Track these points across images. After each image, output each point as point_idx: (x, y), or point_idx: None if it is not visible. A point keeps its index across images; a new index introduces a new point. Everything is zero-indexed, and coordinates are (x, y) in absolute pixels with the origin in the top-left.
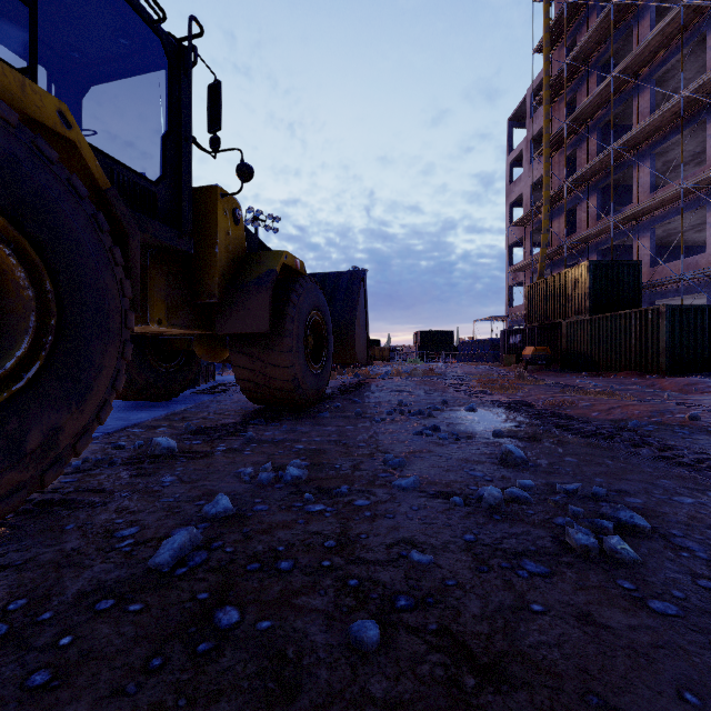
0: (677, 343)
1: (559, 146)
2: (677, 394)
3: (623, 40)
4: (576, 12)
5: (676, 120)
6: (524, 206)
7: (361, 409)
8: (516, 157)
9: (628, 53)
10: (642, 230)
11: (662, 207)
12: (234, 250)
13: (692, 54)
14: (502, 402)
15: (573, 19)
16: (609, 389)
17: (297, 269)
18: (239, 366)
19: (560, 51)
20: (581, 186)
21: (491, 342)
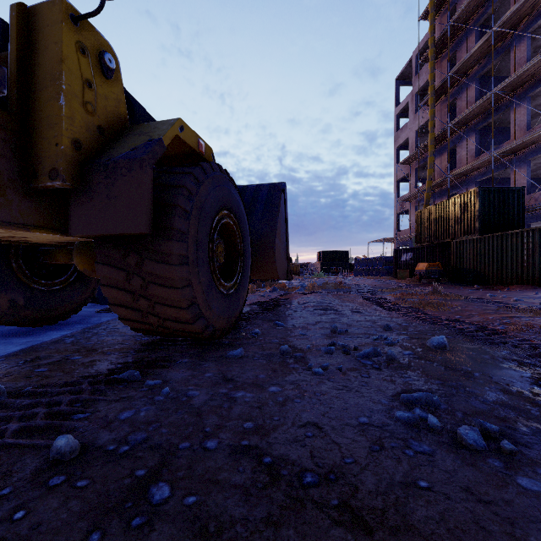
0: None
1: (441, 96)
2: None
3: (499, 3)
4: None
5: None
6: (410, 148)
7: (286, 339)
8: (402, 108)
9: (502, 16)
10: (518, 163)
11: (539, 141)
12: (103, 114)
13: None
14: (459, 328)
15: None
16: (538, 305)
17: (200, 153)
18: (110, 285)
19: (442, 18)
20: (461, 128)
21: (384, 259)
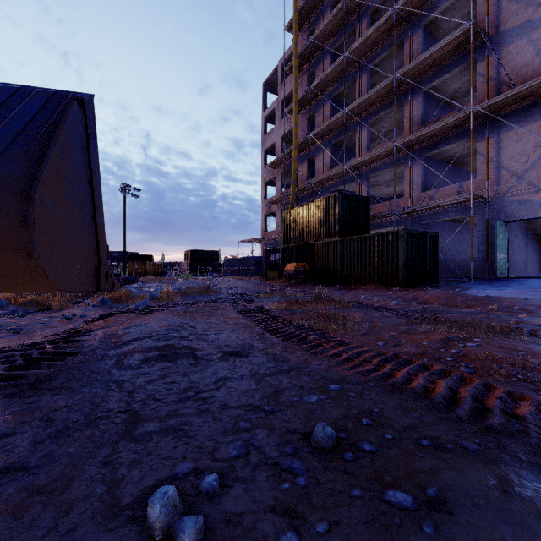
0: (409, 261)
1: (303, 108)
2: (506, 317)
3: (347, 37)
4: (315, 6)
5: (385, 99)
6: (276, 153)
7: None
8: (269, 113)
9: (348, 50)
10: (362, 178)
11: (376, 161)
12: None
13: (391, 57)
14: (444, 394)
15: (313, 12)
16: (422, 310)
17: None
18: None
19: (303, 35)
20: (319, 141)
21: (253, 259)
